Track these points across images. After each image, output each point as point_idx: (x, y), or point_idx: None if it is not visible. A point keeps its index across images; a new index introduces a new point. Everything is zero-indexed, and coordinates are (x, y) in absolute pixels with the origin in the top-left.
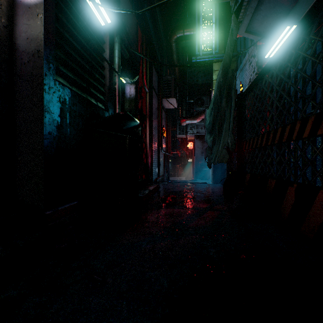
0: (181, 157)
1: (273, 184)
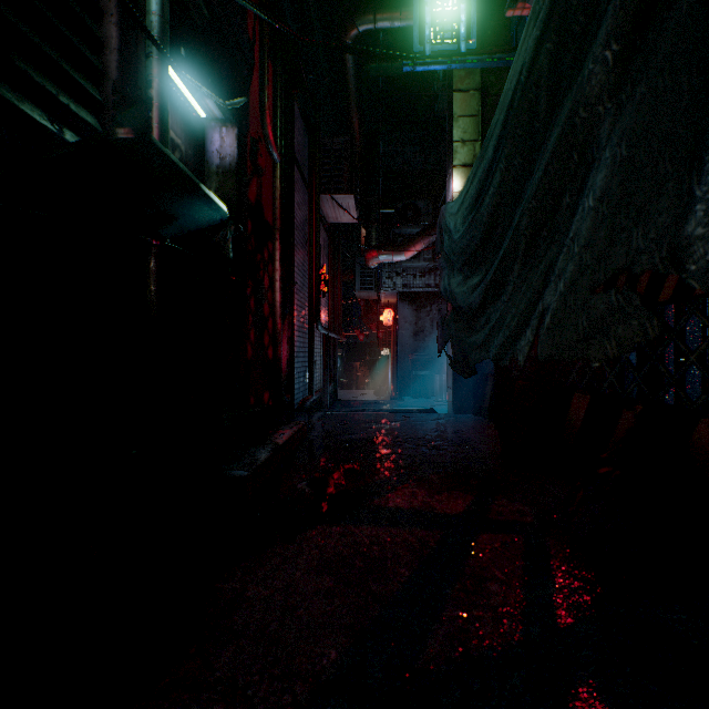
0: (366, 344)
1: None
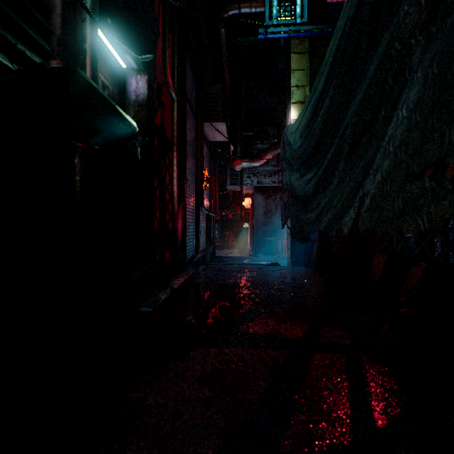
0: (233, 220)
1: None
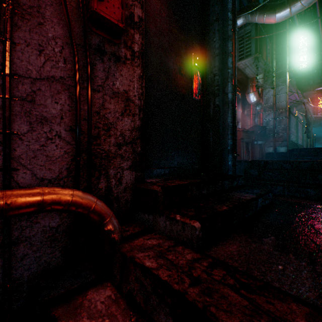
0: None
1: None
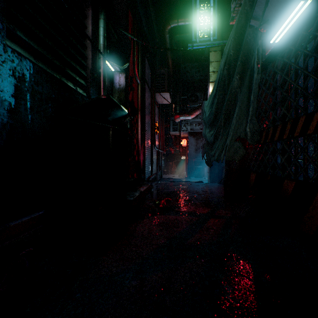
0: (175, 154)
1: (292, 187)
